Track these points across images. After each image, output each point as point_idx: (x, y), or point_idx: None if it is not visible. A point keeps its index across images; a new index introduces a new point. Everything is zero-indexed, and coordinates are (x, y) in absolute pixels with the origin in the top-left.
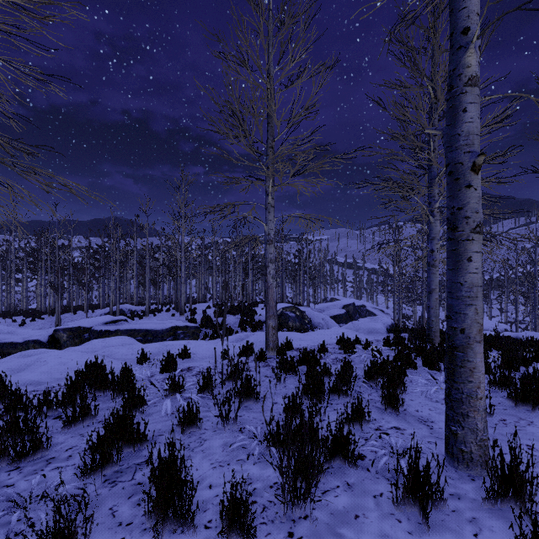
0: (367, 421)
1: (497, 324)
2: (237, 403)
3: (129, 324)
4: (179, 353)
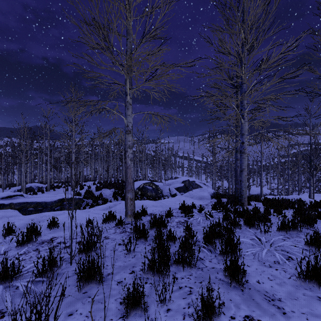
0: (218, 314)
1: (266, 190)
2: (77, 288)
3: (23, 198)
4: (48, 224)
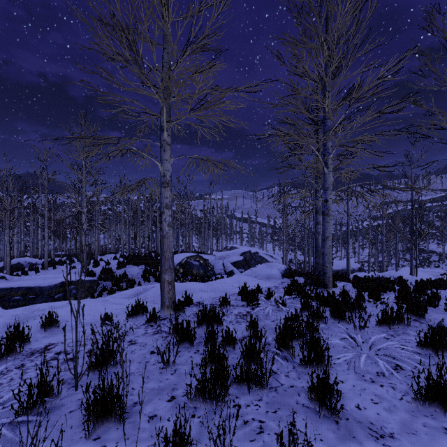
0: None
1: (353, 264)
2: (84, 431)
3: (5, 282)
4: (43, 323)
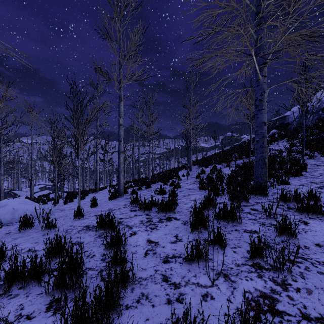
0: None
1: None
2: None
3: None
4: None
